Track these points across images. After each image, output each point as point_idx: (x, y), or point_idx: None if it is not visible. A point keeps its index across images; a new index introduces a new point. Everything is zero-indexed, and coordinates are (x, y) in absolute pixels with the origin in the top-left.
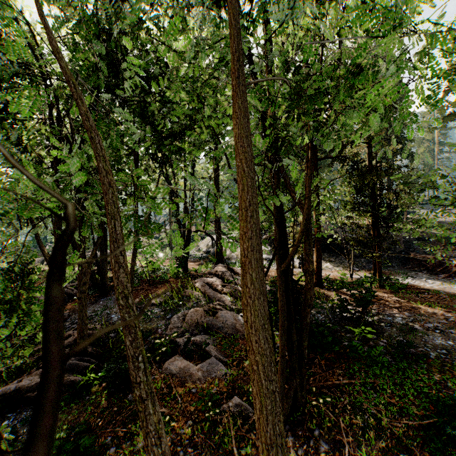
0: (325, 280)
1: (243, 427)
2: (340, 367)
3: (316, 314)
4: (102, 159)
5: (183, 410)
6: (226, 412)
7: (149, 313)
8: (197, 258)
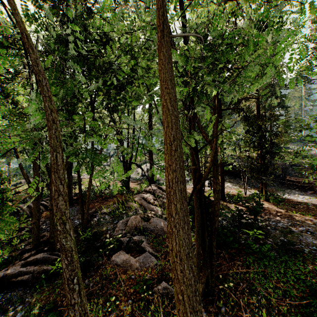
0: (227, 195)
1: (169, 305)
2: (239, 259)
3: (221, 220)
4: (48, 100)
5: (125, 291)
6: (157, 293)
7: (102, 219)
8: (136, 179)
